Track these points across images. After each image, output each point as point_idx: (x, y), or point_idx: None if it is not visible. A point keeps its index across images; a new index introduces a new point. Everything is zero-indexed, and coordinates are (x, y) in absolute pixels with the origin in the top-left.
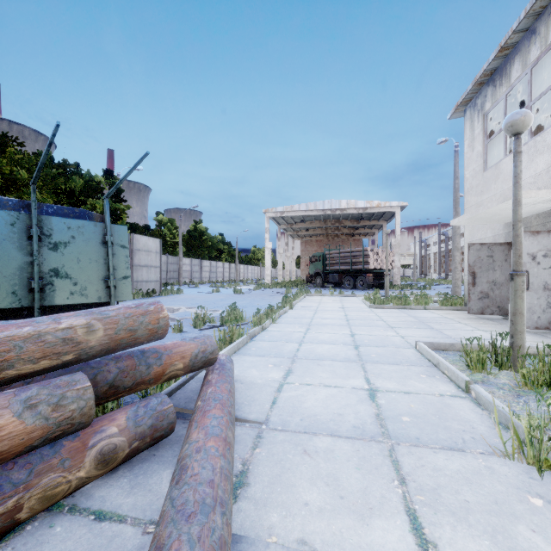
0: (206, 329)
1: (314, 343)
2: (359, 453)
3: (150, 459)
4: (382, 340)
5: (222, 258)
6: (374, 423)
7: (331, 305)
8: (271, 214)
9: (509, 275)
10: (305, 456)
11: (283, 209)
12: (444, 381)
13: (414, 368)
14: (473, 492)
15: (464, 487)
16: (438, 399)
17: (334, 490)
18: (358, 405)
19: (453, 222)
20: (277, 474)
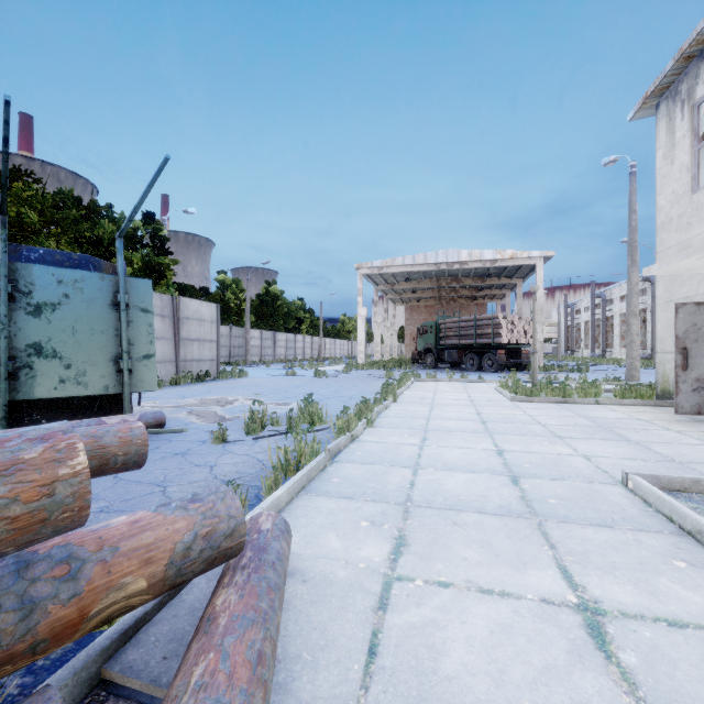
0: (264, 437)
1: (439, 470)
2: None
3: None
4: (555, 464)
5: (302, 330)
6: None
7: (453, 395)
8: (366, 271)
9: None
10: None
11: (382, 264)
12: None
13: (648, 537)
14: None
15: None
16: None
17: None
18: (576, 670)
19: (649, 270)
20: None
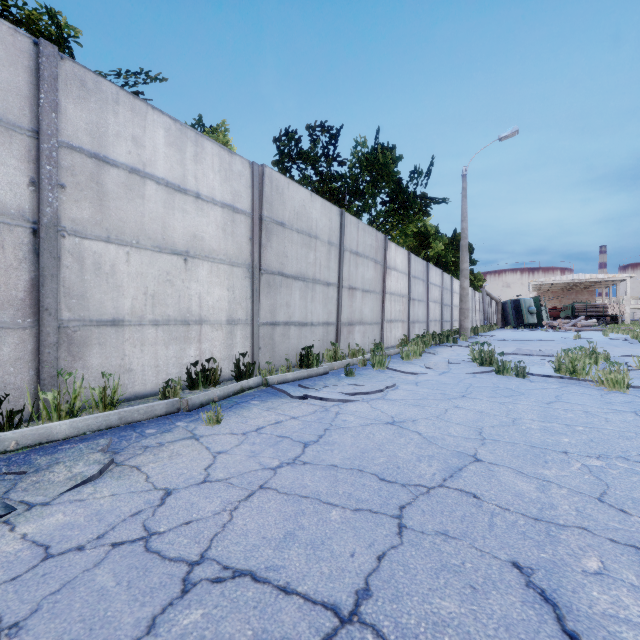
0: None
1: None
2: None
3: None
4: None
5: None
6: None
7: None
8: (534, 283)
9: None
10: None
11: (543, 280)
12: None
13: None
14: None
15: None
16: None
17: None
18: None
19: None
20: None
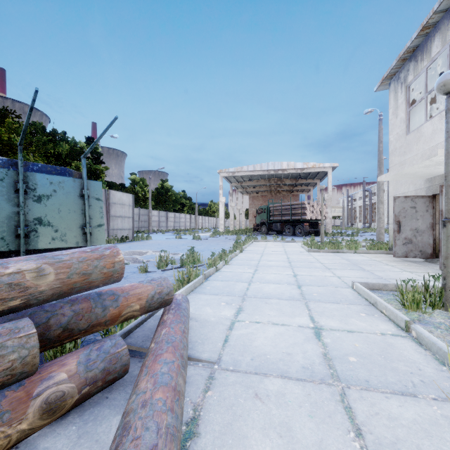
0: (168, 270)
1: (262, 283)
2: (310, 397)
3: (102, 402)
4: (321, 280)
5: (184, 211)
6: (322, 363)
7: (275, 249)
8: (224, 174)
9: (430, 224)
10: (256, 401)
11: (234, 170)
12: (383, 320)
13: (353, 306)
14: (436, 448)
15: (425, 441)
16: (381, 339)
17: (288, 443)
18: (305, 343)
19: (380, 178)
20: (228, 423)
